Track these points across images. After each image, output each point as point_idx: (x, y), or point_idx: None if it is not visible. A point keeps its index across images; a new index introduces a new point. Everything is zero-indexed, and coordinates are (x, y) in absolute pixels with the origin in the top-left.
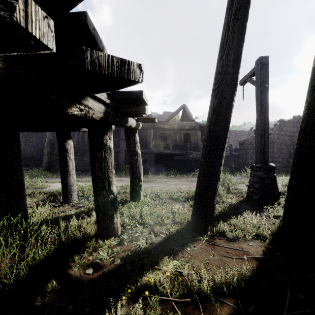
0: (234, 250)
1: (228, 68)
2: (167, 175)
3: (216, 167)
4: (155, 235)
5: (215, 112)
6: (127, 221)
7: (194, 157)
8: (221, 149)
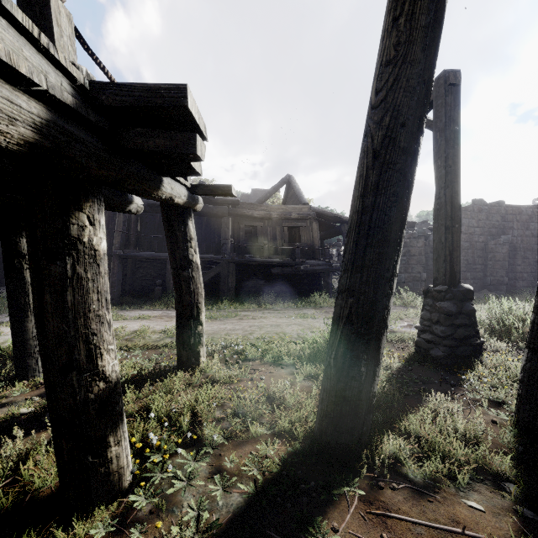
0: (441, 536)
1: (412, 47)
2: (259, 305)
3: (381, 300)
4: (224, 486)
5: (378, 161)
6: (153, 440)
7: (307, 270)
8: (392, 255)
